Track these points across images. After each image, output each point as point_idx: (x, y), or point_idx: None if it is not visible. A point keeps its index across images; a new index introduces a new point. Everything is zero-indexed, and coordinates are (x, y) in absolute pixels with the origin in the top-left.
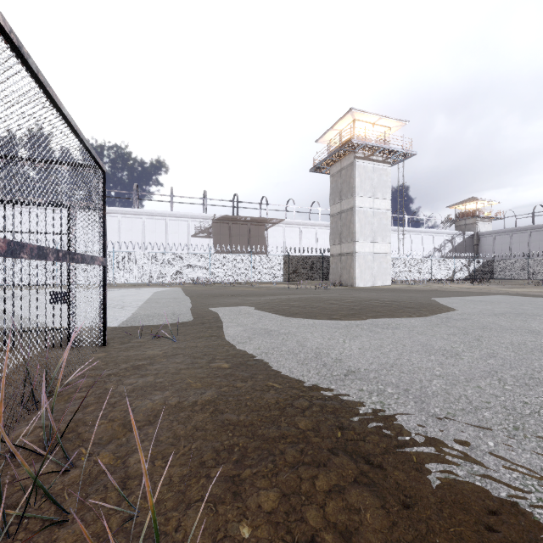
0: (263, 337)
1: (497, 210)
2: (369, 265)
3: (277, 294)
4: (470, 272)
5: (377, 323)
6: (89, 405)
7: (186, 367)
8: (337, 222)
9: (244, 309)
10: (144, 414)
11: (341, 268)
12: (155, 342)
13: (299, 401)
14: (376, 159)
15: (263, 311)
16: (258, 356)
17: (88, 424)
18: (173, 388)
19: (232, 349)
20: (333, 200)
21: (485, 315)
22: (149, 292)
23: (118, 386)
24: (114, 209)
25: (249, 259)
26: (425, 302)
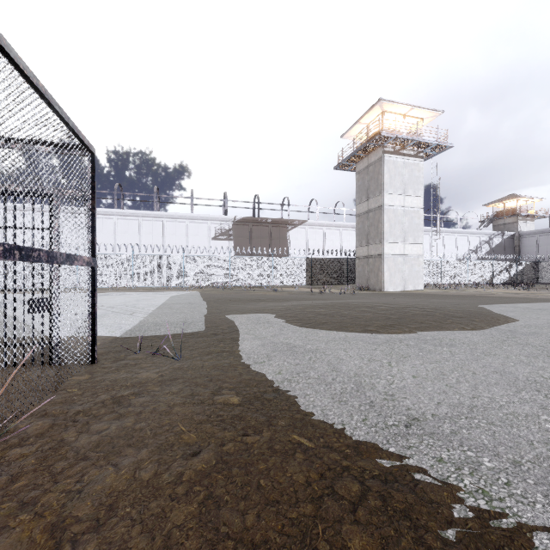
0: (285, 355)
1: (541, 208)
2: (399, 267)
3: (300, 299)
4: (511, 276)
5: (425, 338)
6: (20, 477)
7: (182, 402)
8: (363, 222)
9: (264, 317)
10: (94, 502)
11: (368, 271)
12: (155, 359)
13: (343, 482)
14: (407, 154)
15: (285, 320)
16: (278, 385)
17: None
18: (155, 442)
19: (245, 373)
20: (359, 199)
21: None
22: (166, 296)
23: (79, 436)
24: (134, 213)
25: (270, 262)
26: (473, 310)
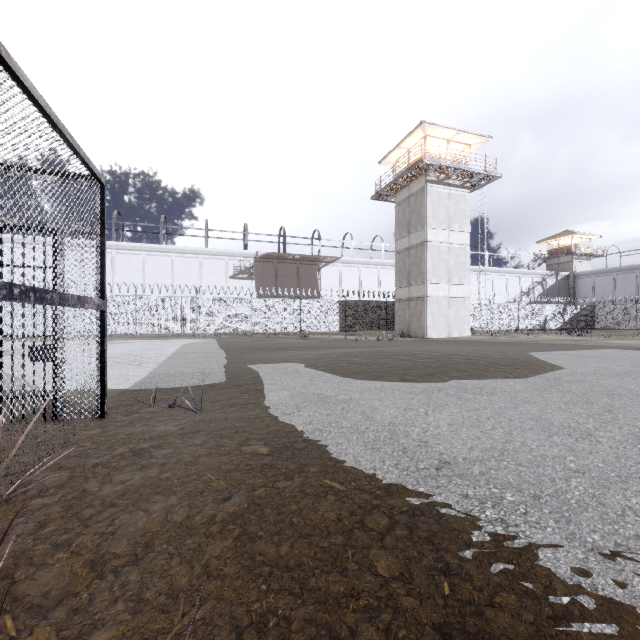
0: (316, 406)
1: (598, 246)
2: (444, 311)
3: (333, 348)
4: (565, 321)
5: (466, 387)
6: (49, 523)
7: (207, 453)
8: (404, 260)
9: (292, 366)
10: (130, 541)
11: (409, 316)
12: (172, 412)
13: (373, 517)
14: (452, 184)
15: (315, 370)
16: (309, 435)
17: (35, 562)
18: (183, 489)
19: (273, 424)
20: (399, 234)
21: (604, 375)
22: (177, 344)
23: (102, 486)
24: (137, 246)
25: (299, 304)
26: (520, 358)
